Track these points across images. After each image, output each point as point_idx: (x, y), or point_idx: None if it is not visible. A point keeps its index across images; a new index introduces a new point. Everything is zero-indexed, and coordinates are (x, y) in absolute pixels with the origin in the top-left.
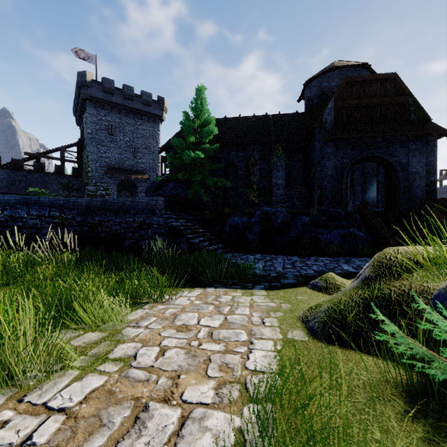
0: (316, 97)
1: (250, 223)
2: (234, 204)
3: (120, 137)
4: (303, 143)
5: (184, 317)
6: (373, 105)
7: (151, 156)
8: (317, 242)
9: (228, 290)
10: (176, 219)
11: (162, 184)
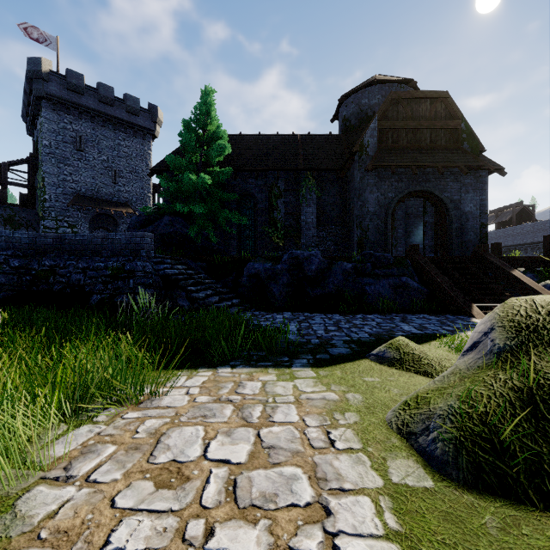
0: (353, 116)
1: (275, 270)
2: (252, 248)
3: (93, 155)
4: (339, 172)
5: (175, 440)
6: (422, 129)
7: (140, 183)
8: (362, 294)
9: (254, 370)
10: (172, 265)
11: (153, 217)
